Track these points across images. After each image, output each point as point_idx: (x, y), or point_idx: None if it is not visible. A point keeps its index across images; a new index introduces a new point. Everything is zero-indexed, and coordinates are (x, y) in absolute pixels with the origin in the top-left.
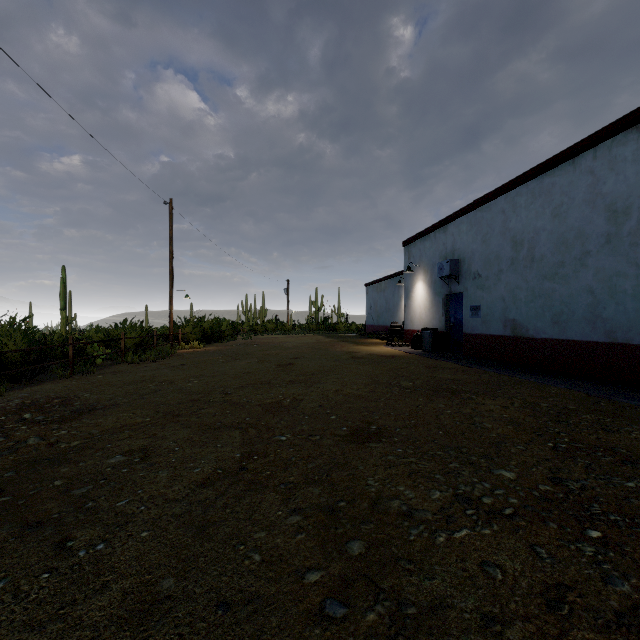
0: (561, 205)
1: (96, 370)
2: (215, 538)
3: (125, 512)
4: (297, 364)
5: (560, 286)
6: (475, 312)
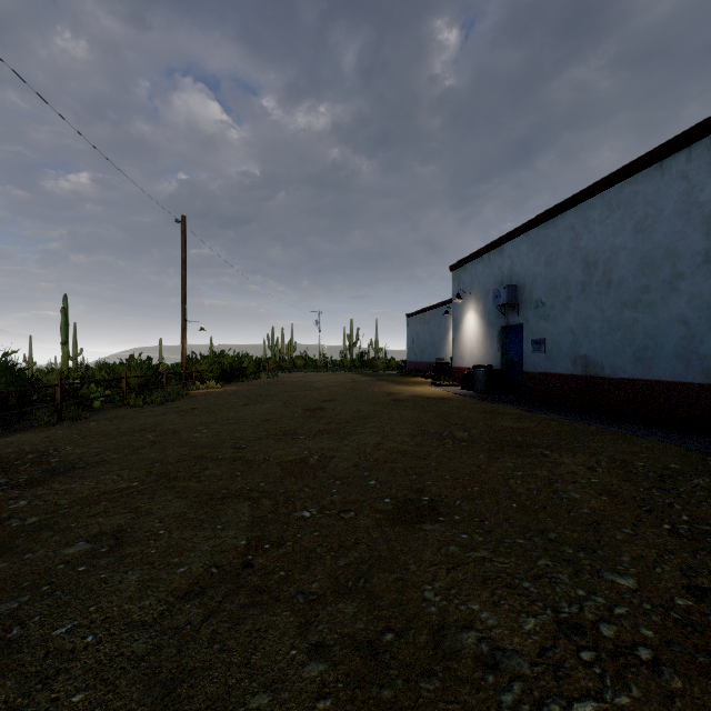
0: (645, 218)
1: (91, 415)
2: (188, 707)
3: (61, 649)
4: (328, 409)
5: (644, 315)
6: (538, 347)
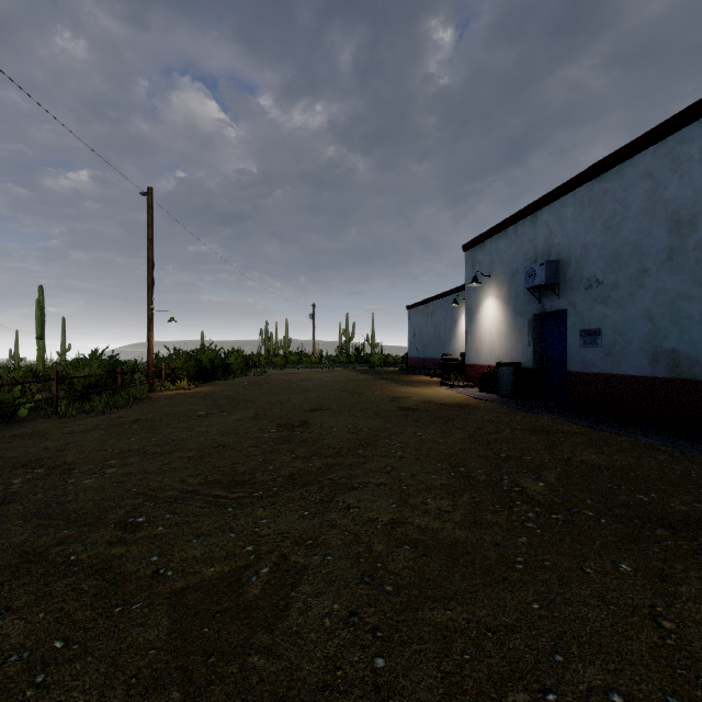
0: None
1: None
2: None
3: None
4: (313, 424)
5: None
6: (590, 339)
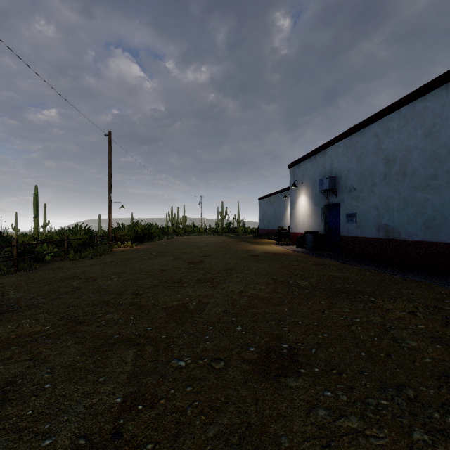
0: (433, 126)
1: (41, 266)
2: None
3: None
4: (206, 262)
5: (432, 196)
6: (350, 218)
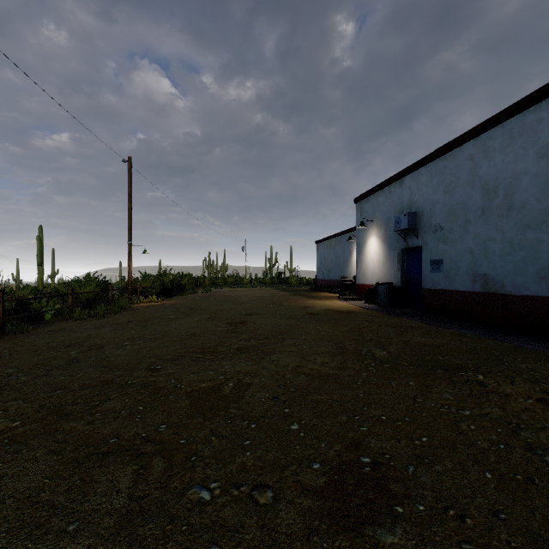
0: None
1: (37, 328)
2: None
3: None
4: (249, 323)
5: None
6: (436, 266)
